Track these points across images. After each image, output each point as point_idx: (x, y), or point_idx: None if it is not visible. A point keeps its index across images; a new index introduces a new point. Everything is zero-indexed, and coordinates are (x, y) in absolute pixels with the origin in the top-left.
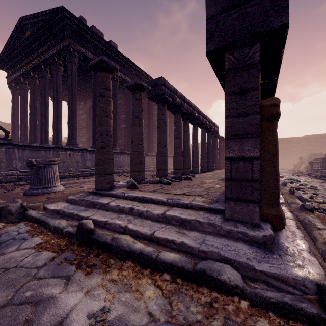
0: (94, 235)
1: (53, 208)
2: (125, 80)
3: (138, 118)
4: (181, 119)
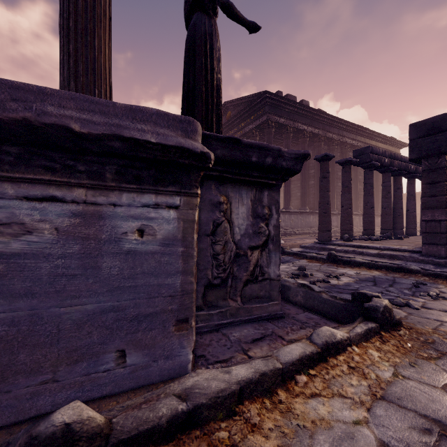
0: (339, 258)
1: (295, 250)
2: (315, 133)
3: (347, 188)
4: (390, 178)
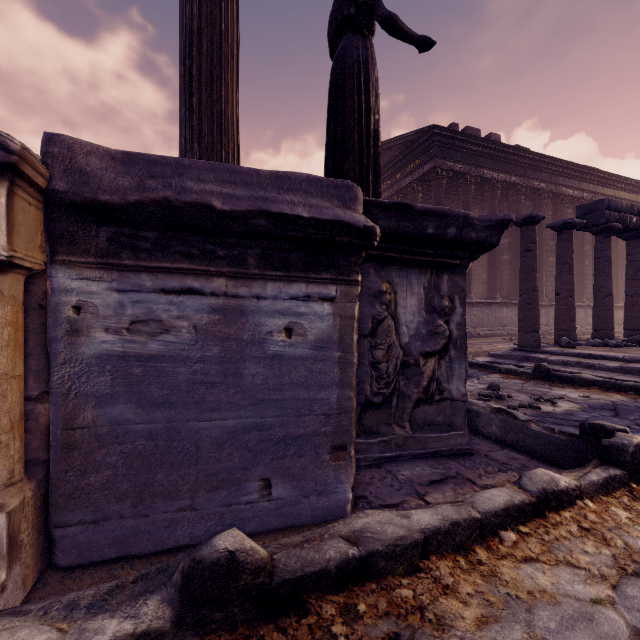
0: (553, 373)
1: (481, 360)
2: (510, 182)
3: (567, 265)
4: None
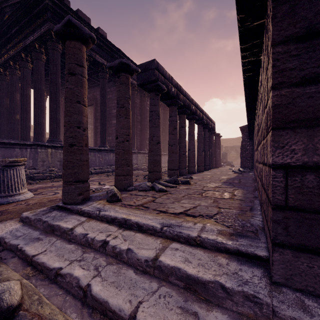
0: None
1: None
2: None
3: (124, 108)
4: (176, 112)
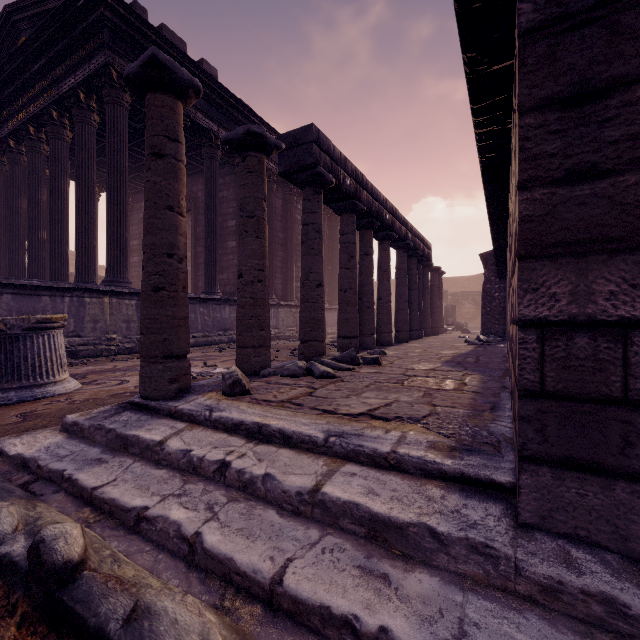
0: (75, 589)
1: (20, 449)
2: None
3: (254, 219)
4: (354, 226)
